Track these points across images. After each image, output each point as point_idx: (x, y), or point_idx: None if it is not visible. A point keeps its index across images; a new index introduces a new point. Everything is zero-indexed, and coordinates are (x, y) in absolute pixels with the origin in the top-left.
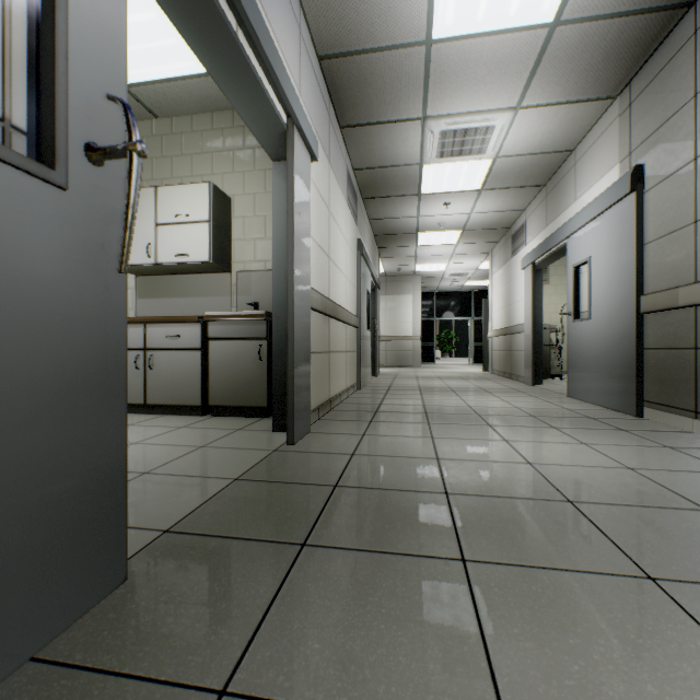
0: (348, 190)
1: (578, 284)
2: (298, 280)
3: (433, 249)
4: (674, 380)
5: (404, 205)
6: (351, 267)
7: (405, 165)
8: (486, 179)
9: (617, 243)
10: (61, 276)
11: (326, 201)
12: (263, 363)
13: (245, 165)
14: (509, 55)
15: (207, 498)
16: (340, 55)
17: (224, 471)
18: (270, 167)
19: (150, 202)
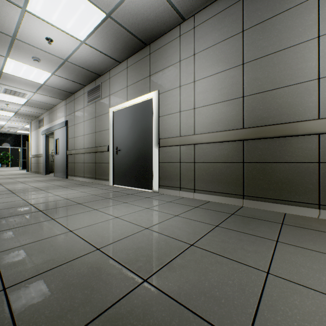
0: None
1: (57, 144)
2: None
3: None
4: (72, 169)
5: None
6: None
7: None
8: (26, 103)
9: (64, 137)
10: None
11: None
12: None
13: None
14: (31, 83)
15: None
16: None
17: None
18: None
19: None
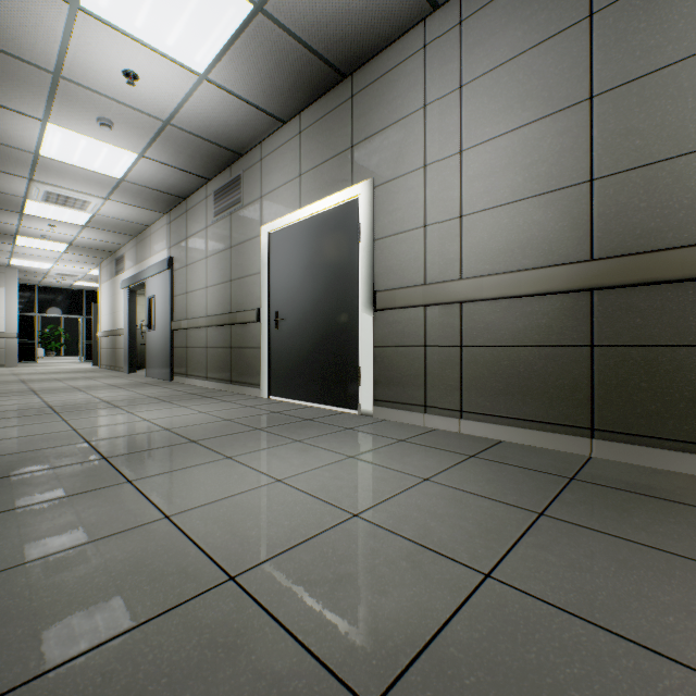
0: None
1: (152, 309)
2: None
3: (37, 251)
4: (183, 361)
5: (3, 214)
6: None
7: (8, 194)
8: (89, 222)
9: (165, 292)
10: None
11: None
12: None
13: None
14: (97, 179)
15: None
16: None
17: None
18: None
19: None
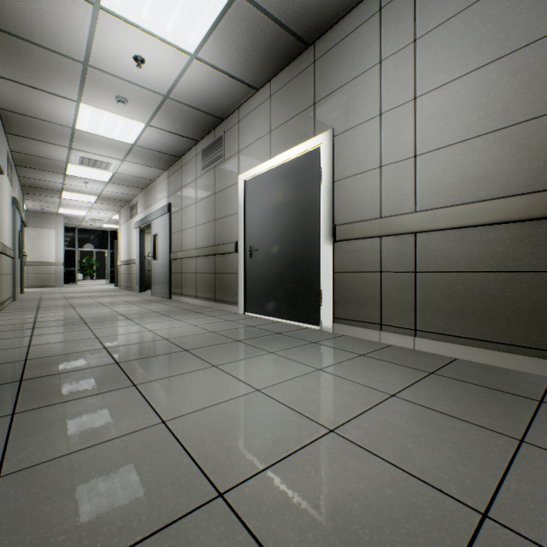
0: (9, 167)
1: (156, 243)
2: None
3: (76, 202)
4: (178, 284)
5: (52, 176)
6: (10, 217)
7: (55, 160)
8: (111, 179)
9: (165, 230)
10: None
11: (0, 185)
12: None
13: None
14: (116, 145)
15: None
16: (16, 112)
17: None
18: None
19: None
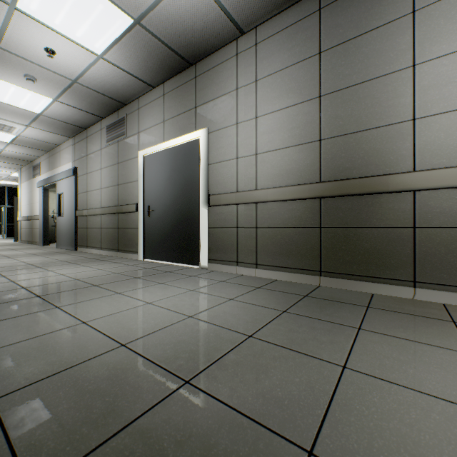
0: None
1: (61, 202)
2: None
3: None
4: (84, 237)
5: None
6: None
7: None
8: (14, 140)
9: (71, 191)
10: None
11: None
12: None
13: None
14: (22, 113)
15: None
16: None
17: None
18: None
19: None
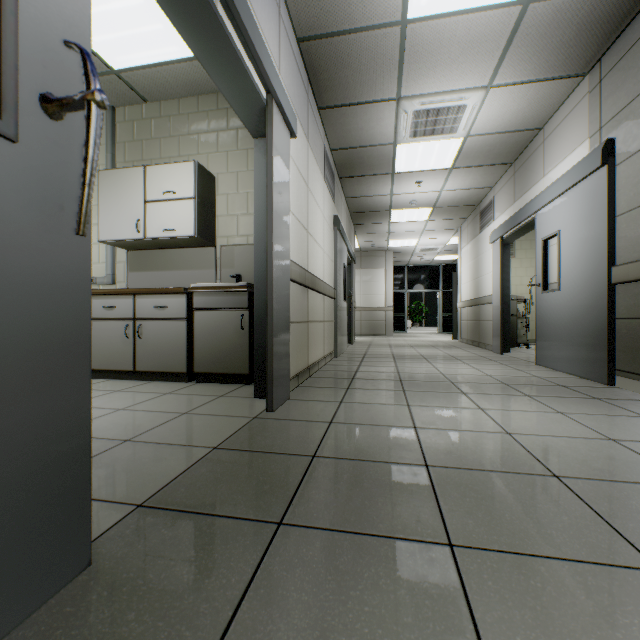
0: (326, 169)
1: (546, 257)
2: (277, 252)
3: (405, 226)
4: None
5: (378, 183)
6: (329, 242)
7: (379, 145)
8: (456, 158)
9: (587, 216)
10: (10, 237)
11: (305, 178)
12: (244, 332)
13: (228, 145)
14: (482, 33)
15: (184, 468)
16: (318, 37)
17: (204, 440)
18: (252, 147)
19: (139, 181)
